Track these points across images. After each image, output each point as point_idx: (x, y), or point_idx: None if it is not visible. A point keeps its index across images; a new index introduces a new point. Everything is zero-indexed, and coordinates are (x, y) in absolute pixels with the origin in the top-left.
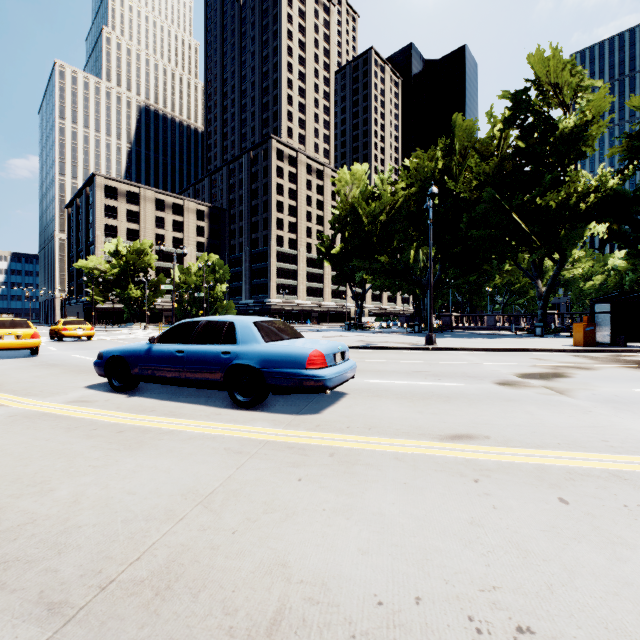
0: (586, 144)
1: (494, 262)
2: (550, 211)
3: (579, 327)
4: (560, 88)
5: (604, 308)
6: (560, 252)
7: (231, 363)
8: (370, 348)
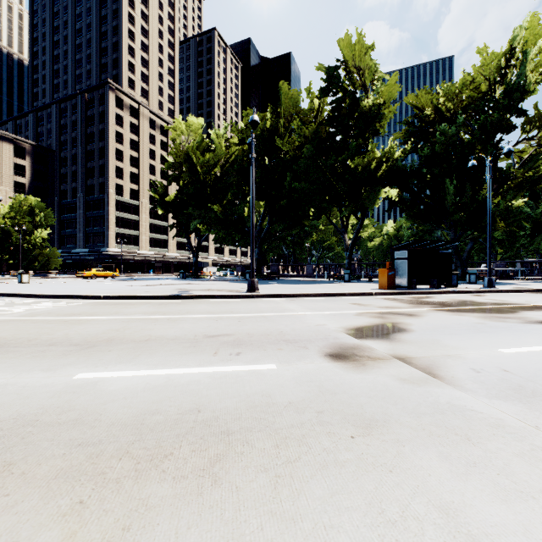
0: (381, 122)
1: (312, 222)
2: (356, 174)
3: (383, 272)
4: (363, 71)
5: (402, 254)
6: (362, 211)
7: None
8: (182, 297)
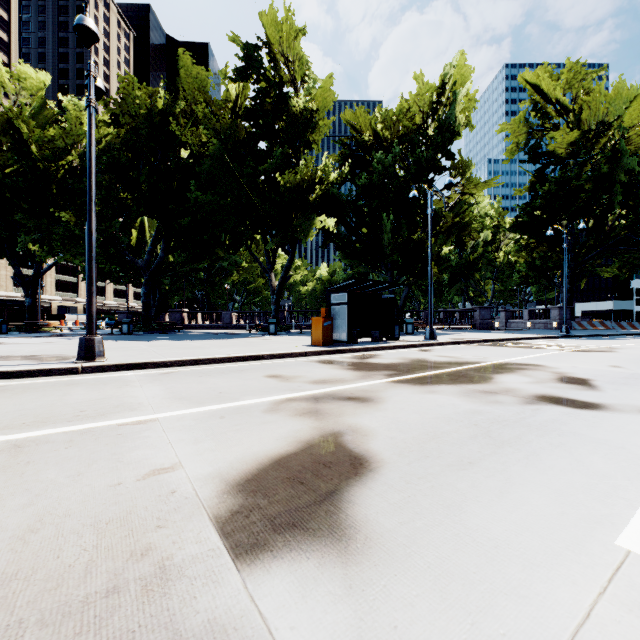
0: (314, 132)
1: (232, 258)
2: (284, 192)
3: (318, 322)
4: (292, 62)
5: (341, 298)
6: (292, 243)
7: None
8: None
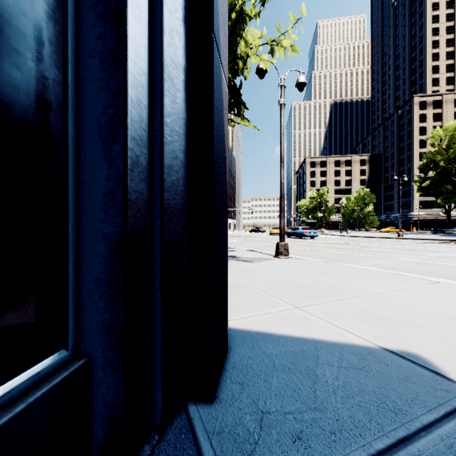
0: None
1: None
2: None
3: None
4: None
5: None
6: None
7: (297, 233)
8: (372, 237)
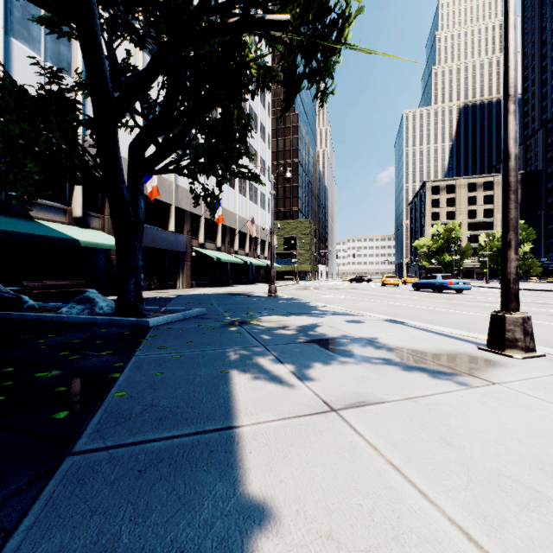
0: None
1: None
2: None
3: None
4: None
5: None
6: None
7: (434, 284)
8: None
